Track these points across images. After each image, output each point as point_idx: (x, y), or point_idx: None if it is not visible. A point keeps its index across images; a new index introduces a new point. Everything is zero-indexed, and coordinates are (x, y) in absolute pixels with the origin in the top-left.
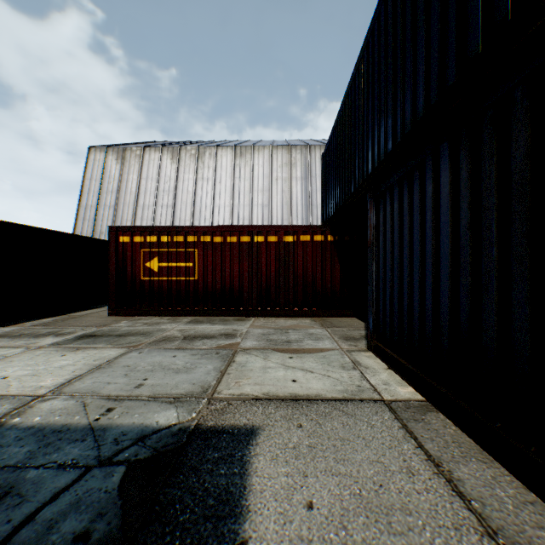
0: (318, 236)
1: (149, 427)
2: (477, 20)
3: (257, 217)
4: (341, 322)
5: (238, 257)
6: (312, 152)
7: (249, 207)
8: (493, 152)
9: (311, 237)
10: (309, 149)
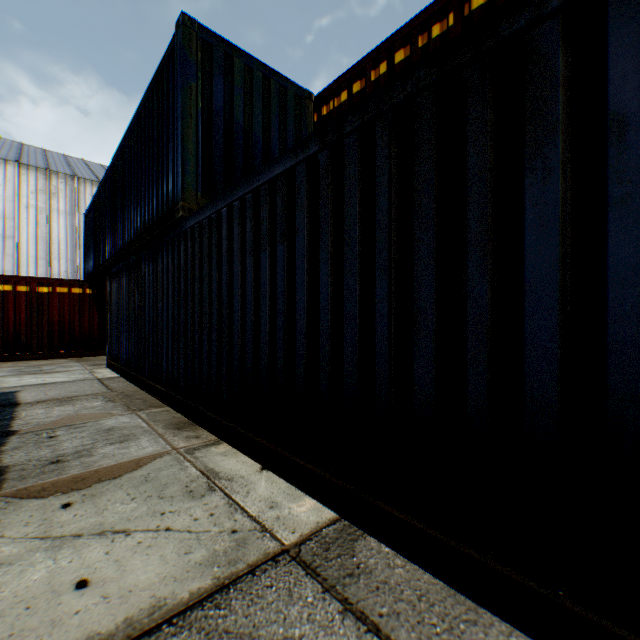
0: (77, 289)
1: None
2: (128, 231)
3: None
4: (99, 358)
5: None
6: (83, 186)
7: None
8: (131, 279)
9: (70, 289)
10: (78, 181)
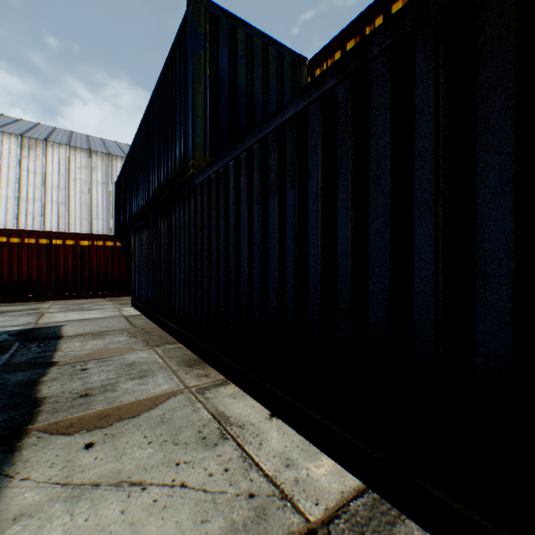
0: (109, 242)
1: (9, 330)
2: (147, 192)
3: (52, 213)
4: (125, 298)
5: (37, 255)
6: (114, 162)
7: (43, 202)
8: (150, 232)
9: (104, 242)
10: (111, 158)
